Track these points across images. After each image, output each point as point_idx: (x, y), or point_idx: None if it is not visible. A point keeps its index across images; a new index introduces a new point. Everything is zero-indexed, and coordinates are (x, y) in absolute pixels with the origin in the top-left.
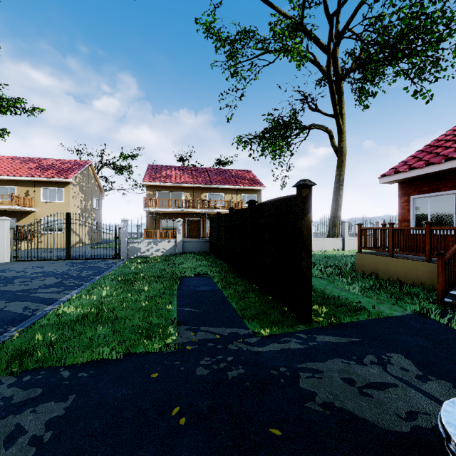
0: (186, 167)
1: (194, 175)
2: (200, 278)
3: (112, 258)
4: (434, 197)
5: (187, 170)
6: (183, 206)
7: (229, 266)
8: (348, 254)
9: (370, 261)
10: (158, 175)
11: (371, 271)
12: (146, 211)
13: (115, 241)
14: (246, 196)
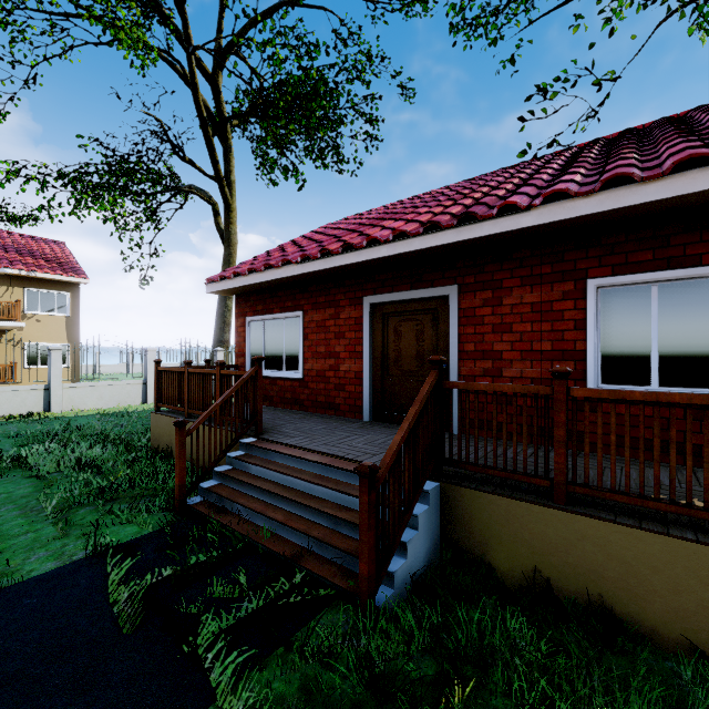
0: None
1: None
2: None
3: None
4: (268, 320)
5: None
6: None
7: None
8: None
9: (165, 427)
10: None
11: (166, 446)
12: None
13: None
14: (40, 293)
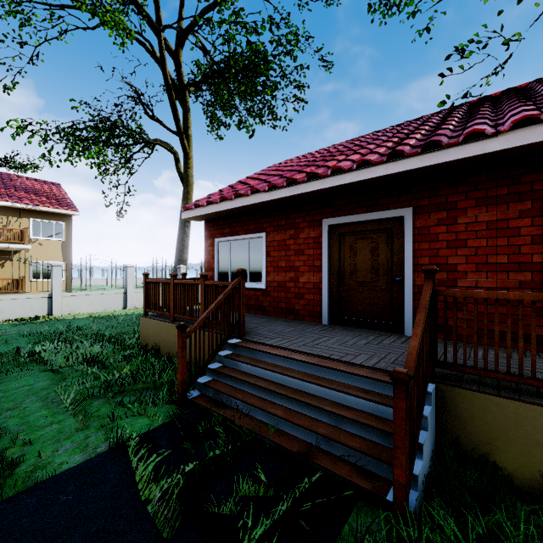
0: None
1: None
2: None
3: None
4: (234, 241)
5: None
6: None
7: None
8: None
9: (153, 328)
10: None
11: (154, 344)
12: None
13: None
14: (42, 222)
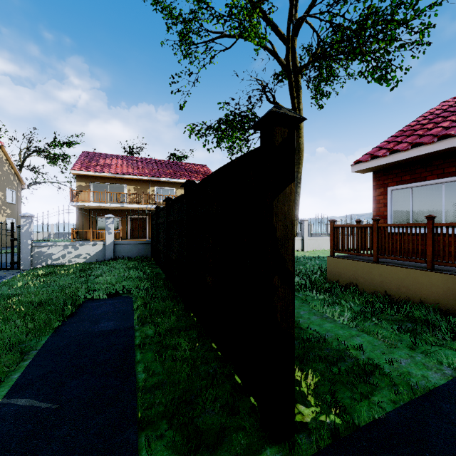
0: (131, 157)
1: (139, 166)
2: (115, 302)
3: (6, 268)
4: (417, 187)
5: (131, 160)
6: (125, 201)
7: (165, 278)
8: (309, 256)
9: (346, 267)
10: (93, 164)
11: (348, 281)
12: (74, 206)
13: (12, 245)
14: None
